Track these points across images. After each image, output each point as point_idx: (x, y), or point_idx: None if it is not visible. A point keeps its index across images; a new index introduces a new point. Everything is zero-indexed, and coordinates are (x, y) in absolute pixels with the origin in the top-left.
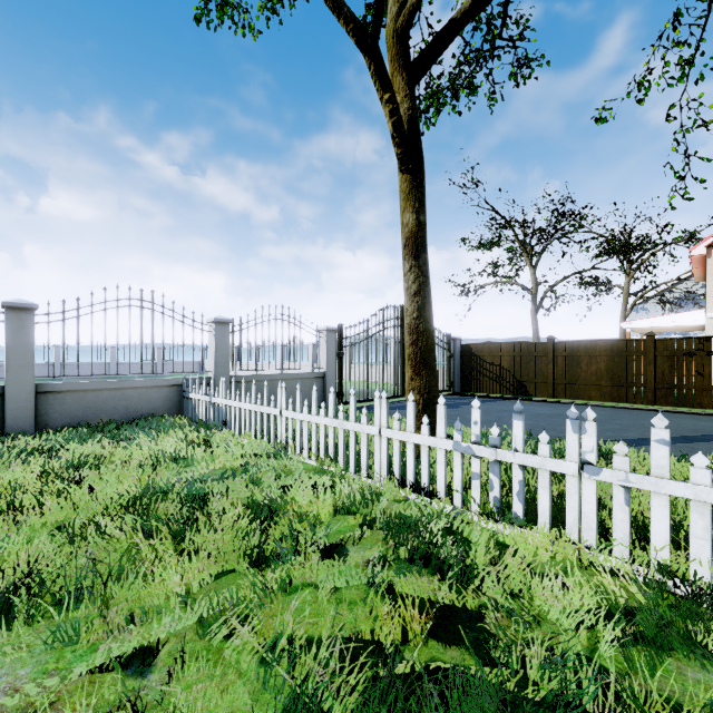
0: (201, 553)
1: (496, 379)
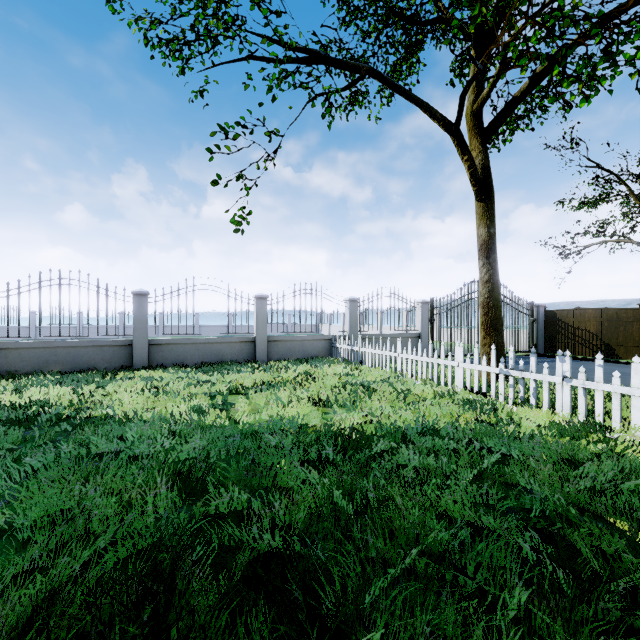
0: (383, 398)
1: (581, 342)
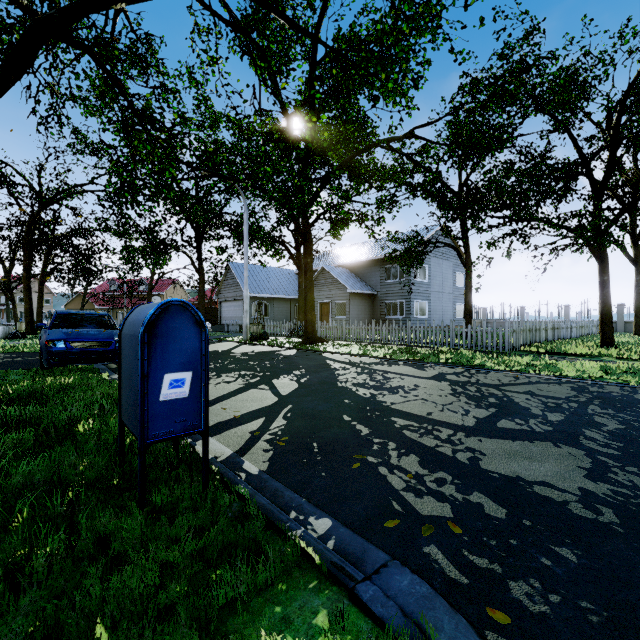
0: None
1: None
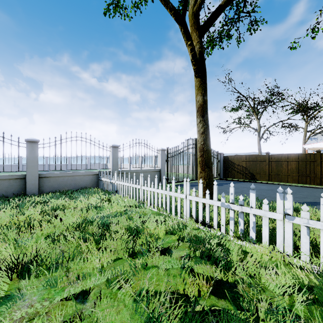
0: (107, 249)
1: (240, 172)
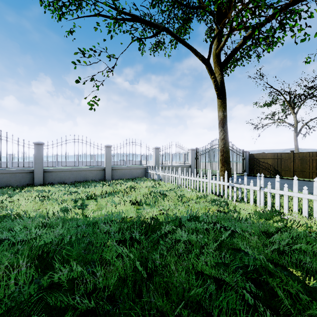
0: (170, 200)
1: (265, 169)
